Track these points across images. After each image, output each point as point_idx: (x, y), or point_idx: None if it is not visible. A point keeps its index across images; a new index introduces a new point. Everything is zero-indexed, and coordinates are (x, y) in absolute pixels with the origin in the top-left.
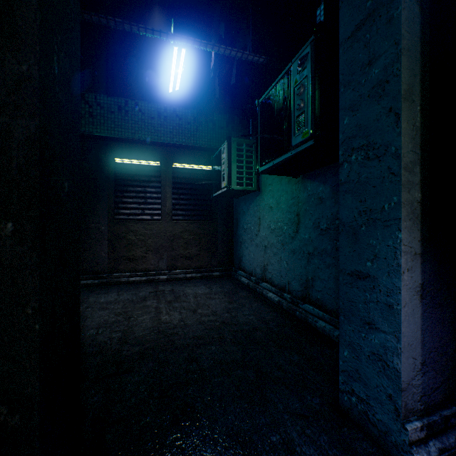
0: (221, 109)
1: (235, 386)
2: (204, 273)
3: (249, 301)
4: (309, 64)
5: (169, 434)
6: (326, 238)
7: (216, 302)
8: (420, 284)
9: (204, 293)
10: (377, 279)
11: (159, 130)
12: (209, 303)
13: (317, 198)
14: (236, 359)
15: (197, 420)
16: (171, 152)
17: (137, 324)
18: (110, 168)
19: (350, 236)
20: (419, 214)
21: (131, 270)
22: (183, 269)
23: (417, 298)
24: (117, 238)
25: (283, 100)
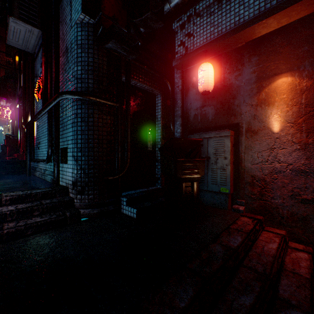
0: None
1: None
2: None
3: None
4: None
5: None
6: None
7: None
8: None
9: None
10: None
11: None
12: None
13: None
14: None
15: None
16: None
17: None
18: None
19: None
20: None
21: None
22: None
23: None
24: None
25: None
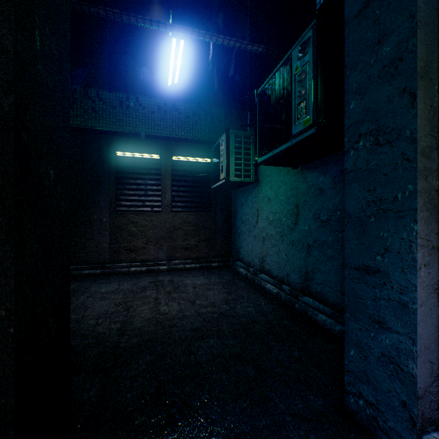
0: (220, 103)
1: (234, 383)
2: (203, 263)
3: (248, 292)
4: (311, 49)
5: (164, 436)
6: (327, 229)
7: (215, 293)
8: (438, 281)
9: (202, 283)
10: (388, 275)
11: (159, 123)
12: (208, 294)
13: (317, 189)
14: (234, 353)
15: (194, 420)
16: (170, 145)
17: (136, 315)
18: (112, 161)
19: (357, 228)
20: (437, 203)
21: (132, 260)
22: (182, 260)
23: (434, 296)
24: (119, 229)
25: (283, 89)
